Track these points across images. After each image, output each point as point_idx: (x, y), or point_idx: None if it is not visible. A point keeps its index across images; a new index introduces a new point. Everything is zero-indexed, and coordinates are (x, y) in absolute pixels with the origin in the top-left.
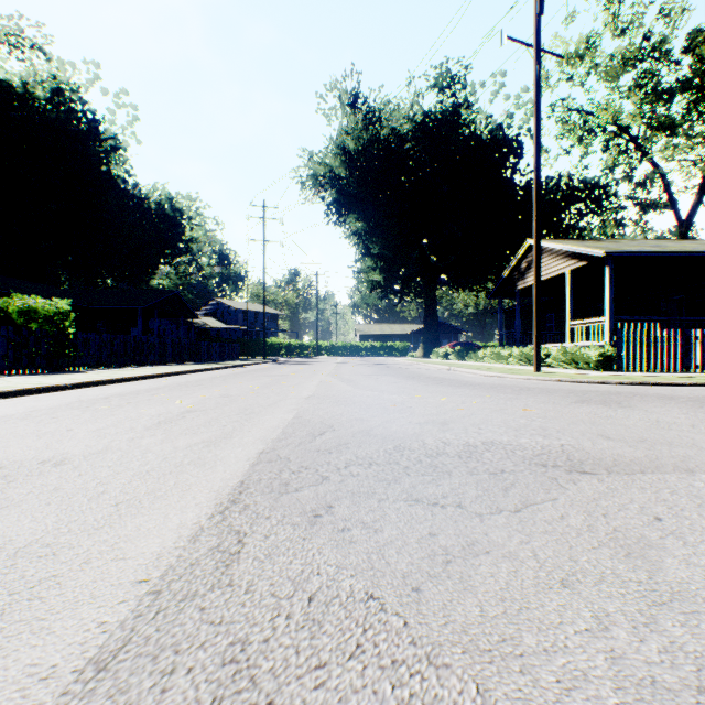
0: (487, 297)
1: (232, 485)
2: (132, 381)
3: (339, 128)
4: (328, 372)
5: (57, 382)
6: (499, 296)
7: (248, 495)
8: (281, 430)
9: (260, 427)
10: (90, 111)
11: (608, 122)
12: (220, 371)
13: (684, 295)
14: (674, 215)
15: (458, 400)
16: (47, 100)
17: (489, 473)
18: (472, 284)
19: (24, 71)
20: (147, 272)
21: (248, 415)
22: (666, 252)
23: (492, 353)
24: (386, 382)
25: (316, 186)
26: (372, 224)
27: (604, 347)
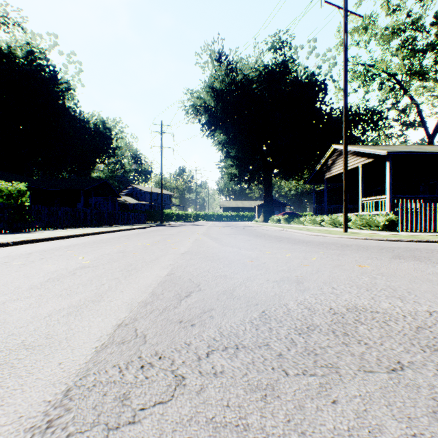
0: (305, 183)
1: (49, 401)
2: (63, 239)
3: (210, 75)
4: (202, 232)
5: (2, 240)
6: (313, 183)
7: (54, 435)
8: (151, 289)
9: (133, 286)
10: (52, 66)
11: (382, 71)
12: (129, 231)
13: (437, 181)
14: (424, 131)
15: (300, 256)
16: (24, 58)
17: (386, 369)
18: (294, 175)
19: (10, 40)
20: (88, 168)
21: (129, 272)
22: (428, 152)
23: (310, 219)
24: (242, 240)
25: (195, 112)
26: (231, 136)
27: (389, 215)
